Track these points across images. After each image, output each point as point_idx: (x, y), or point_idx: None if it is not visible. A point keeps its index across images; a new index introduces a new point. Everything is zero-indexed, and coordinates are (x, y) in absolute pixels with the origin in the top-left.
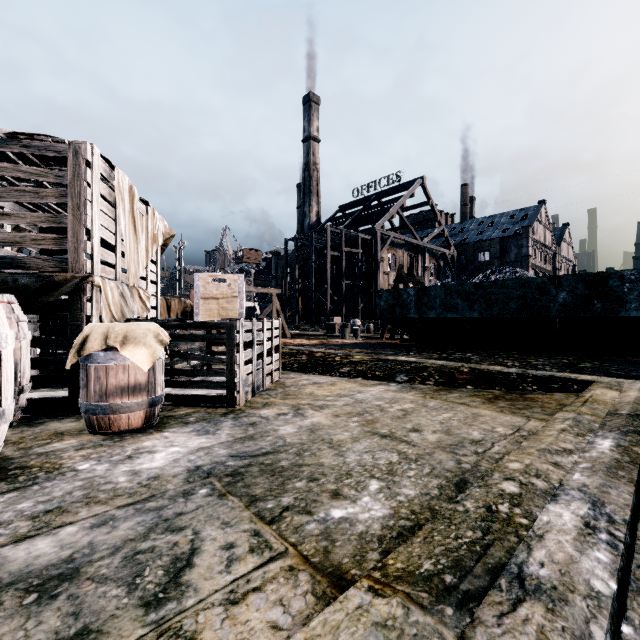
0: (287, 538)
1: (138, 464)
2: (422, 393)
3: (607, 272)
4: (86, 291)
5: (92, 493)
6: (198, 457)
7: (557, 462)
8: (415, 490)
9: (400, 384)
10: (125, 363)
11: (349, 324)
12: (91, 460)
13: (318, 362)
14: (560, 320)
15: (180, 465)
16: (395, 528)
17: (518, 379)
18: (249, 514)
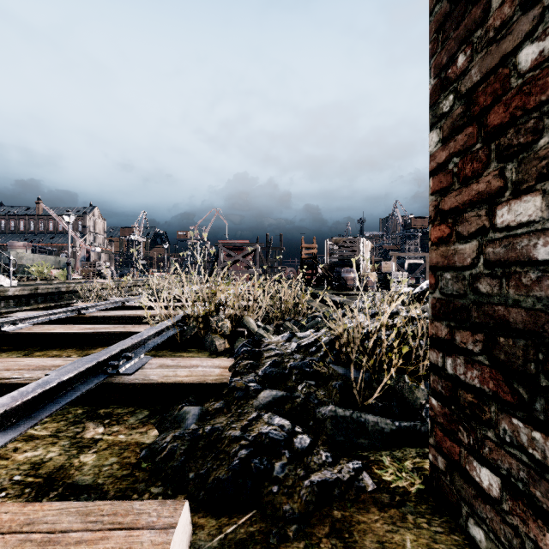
0: None
1: None
2: None
3: None
4: (360, 266)
5: None
6: None
7: None
8: None
9: None
10: (370, 279)
11: None
12: None
13: None
14: None
15: None
16: None
17: None
18: None
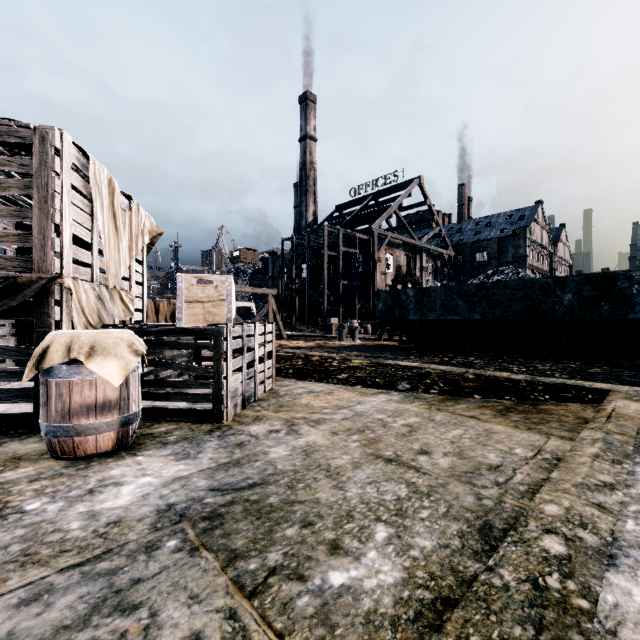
0: (272, 622)
1: (99, 502)
2: (427, 404)
3: (615, 273)
4: (54, 294)
5: (33, 547)
6: (172, 491)
7: (601, 503)
8: (431, 540)
9: (402, 393)
10: (92, 377)
11: (346, 325)
12: (44, 496)
13: (314, 367)
14: (565, 322)
15: (149, 503)
16: (411, 603)
17: (528, 387)
18: (225, 581)
